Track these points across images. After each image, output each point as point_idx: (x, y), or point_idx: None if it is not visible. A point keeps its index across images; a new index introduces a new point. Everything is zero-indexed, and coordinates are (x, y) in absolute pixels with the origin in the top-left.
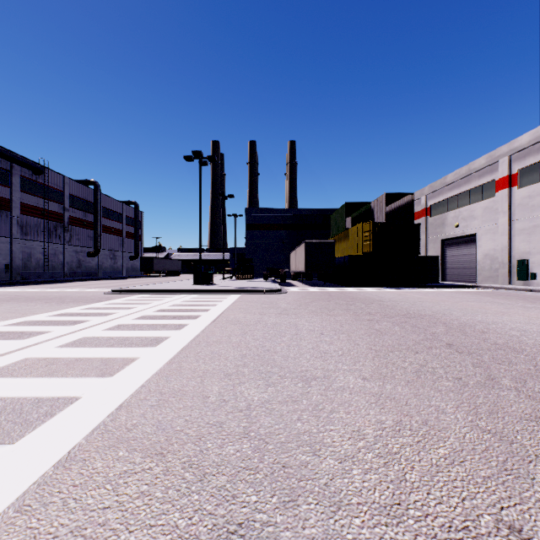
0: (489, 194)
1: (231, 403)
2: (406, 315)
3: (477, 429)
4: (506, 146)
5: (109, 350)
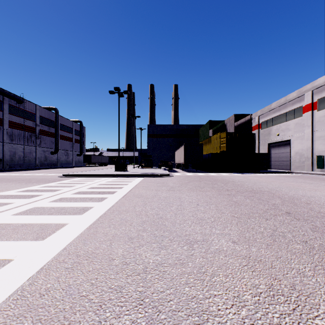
0: (299, 115)
1: (131, 266)
2: (252, 191)
3: None
4: (310, 85)
5: (48, 217)
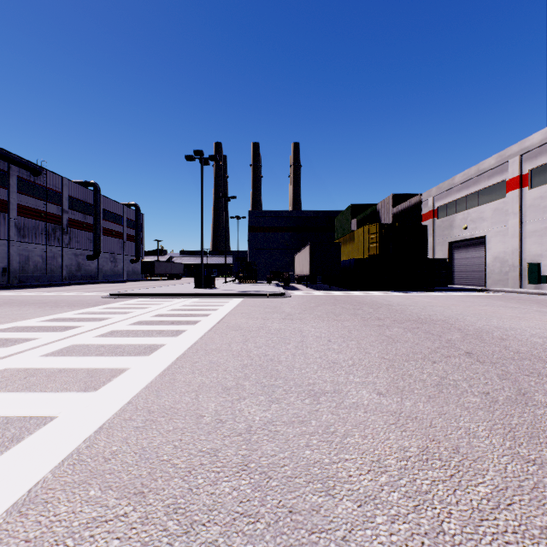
0: (499, 195)
1: (229, 424)
2: (417, 320)
3: (519, 459)
4: (517, 145)
5: (97, 359)
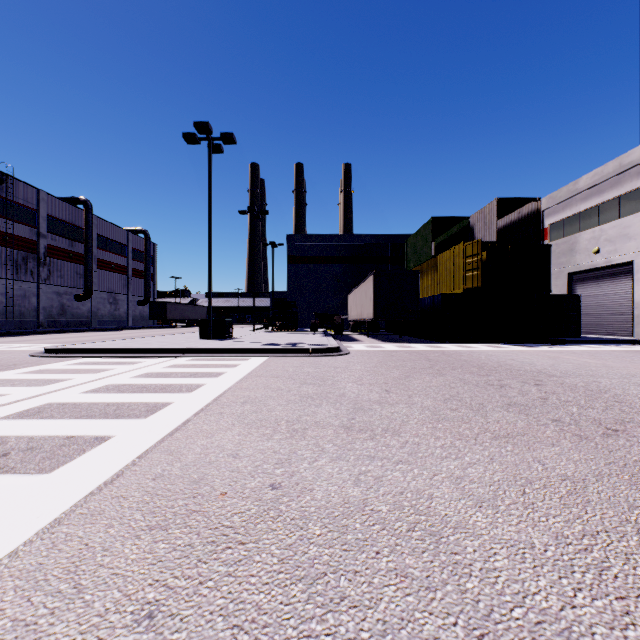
0: None
1: None
2: None
3: None
4: None
5: None
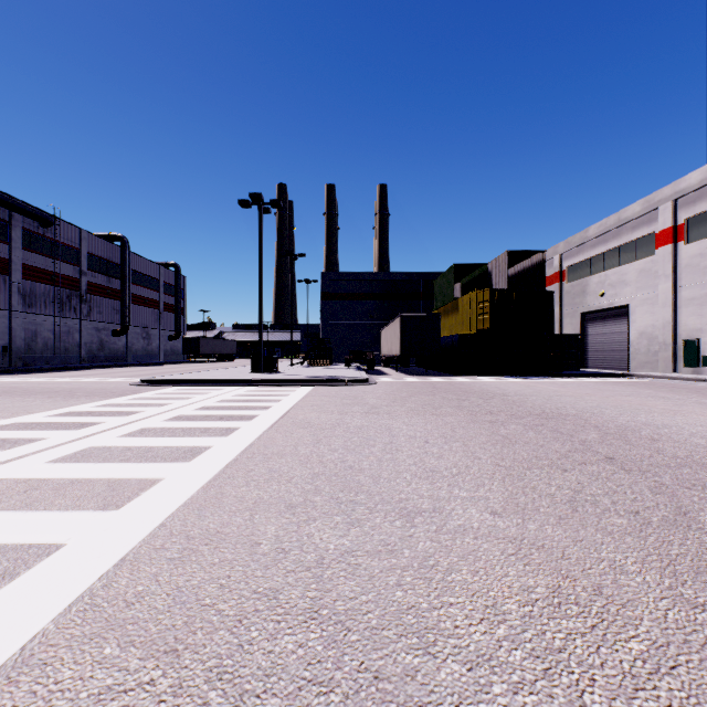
0: (646, 252)
1: (294, 555)
2: (541, 414)
3: (683, 603)
4: (669, 187)
5: (122, 467)
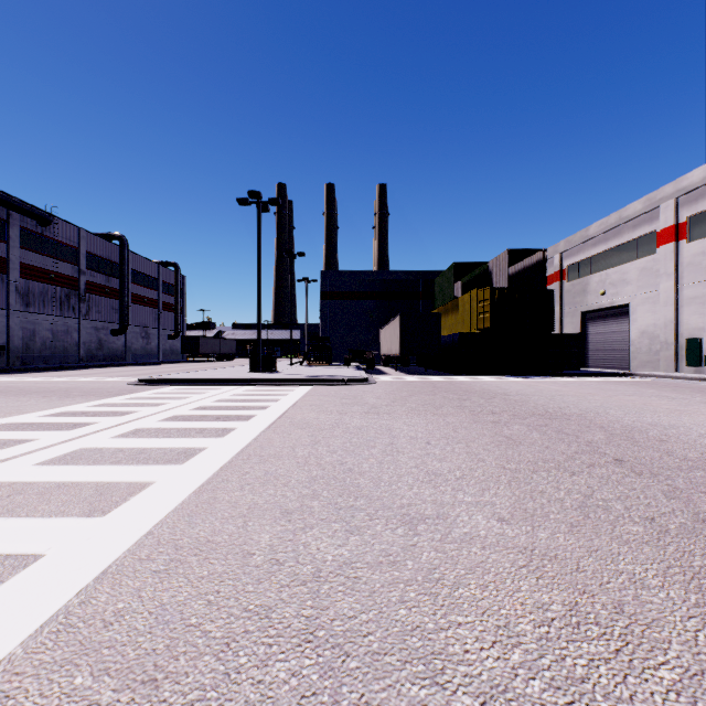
0: (648, 250)
1: (288, 567)
2: (544, 414)
3: None
4: (671, 185)
5: (112, 470)
